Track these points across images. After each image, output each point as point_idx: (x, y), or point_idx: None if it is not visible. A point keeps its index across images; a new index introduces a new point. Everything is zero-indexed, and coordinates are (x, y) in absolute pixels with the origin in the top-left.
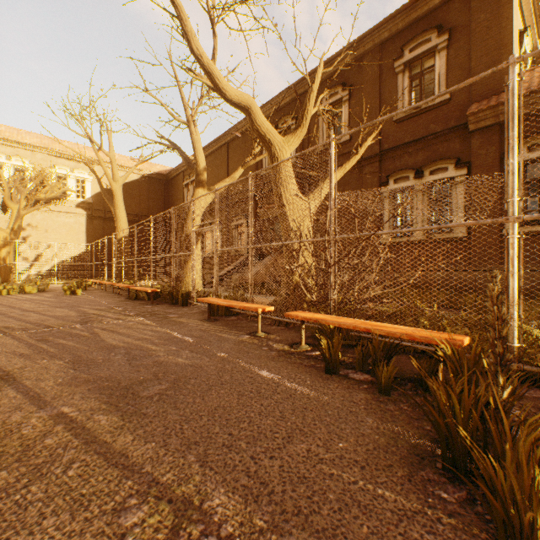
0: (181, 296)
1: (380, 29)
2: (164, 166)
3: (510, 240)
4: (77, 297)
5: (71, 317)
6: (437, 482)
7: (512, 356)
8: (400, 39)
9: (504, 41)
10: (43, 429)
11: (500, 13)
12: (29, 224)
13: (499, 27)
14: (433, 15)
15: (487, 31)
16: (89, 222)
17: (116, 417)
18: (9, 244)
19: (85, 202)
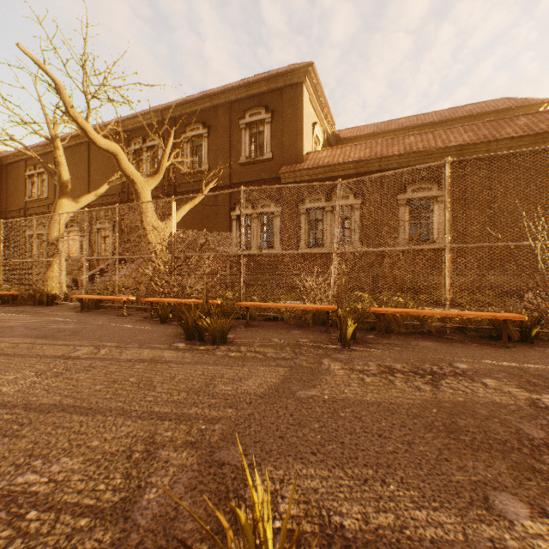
0: (48, 297)
1: (229, 92)
2: None
3: (241, 262)
4: None
5: None
6: (183, 336)
7: (241, 309)
8: (244, 104)
9: (299, 131)
10: (13, 345)
11: (298, 113)
12: None
13: (297, 121)
14: (263, 96)
15: (291, 121)
16: None
17: (50, 340)
18: None
19: None
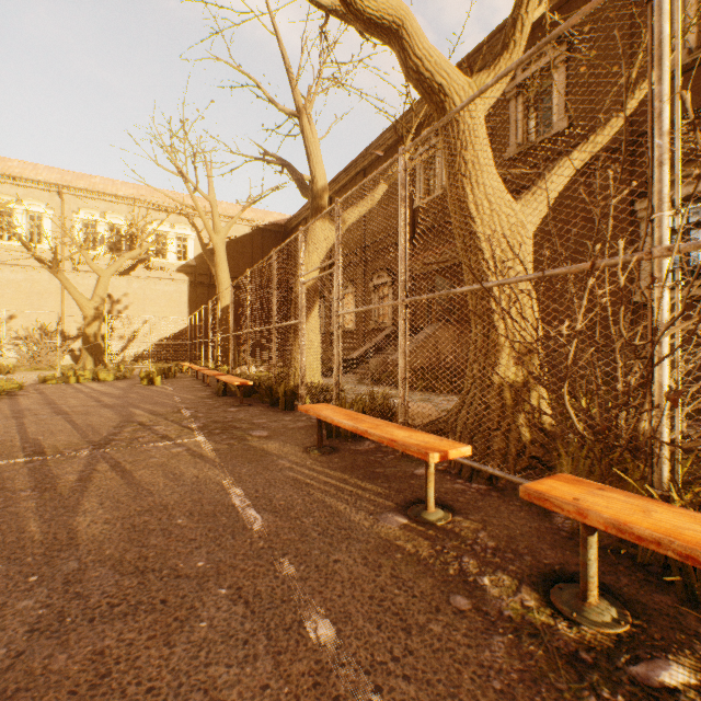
0: (283, 394)
1: None
2: (282, 214)
3: None
4: (151, 388)
5: (98, 429)
6: None
7: None
8: None
9: None
10: None
11: None
12: (125, 295)
13: None
14: None
15: None
16: (192, 290)
17: None
18: (99, 318)
19: (187, 264)
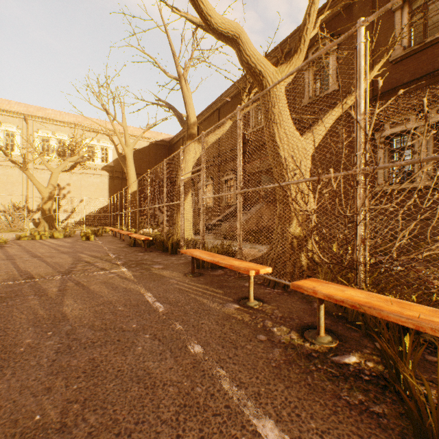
0: (171, 245)
1: None
2: (167, 135)
3: None
4: (88, 242)
5: (62, 265)
6: None
7: None
8: None
9: None
10: None
11: None
12: (68, 184)
13: None
14: None
15: None
16: (111, 181)
17: None
18: (52, 199)
19: (108, 165)
